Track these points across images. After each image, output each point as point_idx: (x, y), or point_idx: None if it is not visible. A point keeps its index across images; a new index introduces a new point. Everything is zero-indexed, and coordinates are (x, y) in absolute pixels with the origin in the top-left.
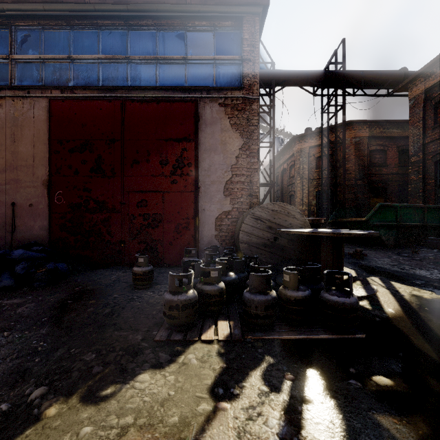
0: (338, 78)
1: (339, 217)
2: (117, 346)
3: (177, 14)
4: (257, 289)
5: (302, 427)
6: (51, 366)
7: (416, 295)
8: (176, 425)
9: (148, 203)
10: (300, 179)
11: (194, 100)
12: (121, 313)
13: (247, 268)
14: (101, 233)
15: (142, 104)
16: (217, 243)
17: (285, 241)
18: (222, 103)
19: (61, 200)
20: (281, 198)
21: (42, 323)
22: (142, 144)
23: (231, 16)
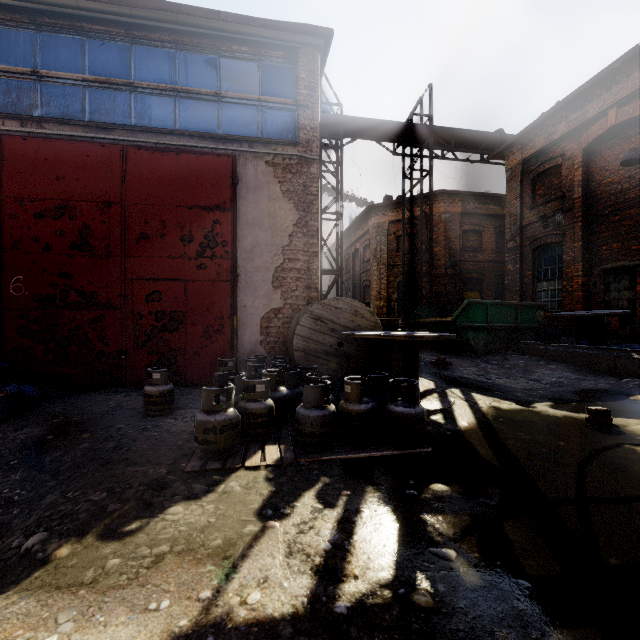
0: (424, 134)
1: (422, 317)
2: (135, 483)
3: (207, 32)
4: (313, 403)
5: (354, 533)
6: (41, 515)
7: (495, 406)
8: (220, 547)
9: (162, 296)
10: (376, 264)
11: (231, 154)
12: (132, 447)
13: (302, 382)
14: (88, 340)
15: (154, 154)
16: (263, 352)
17: (352, 348)
18: (270, 161)
19: (21, 290)
20: (352, 290)
21: (12, 467)
22: (154, 211)
23: (282, 44)
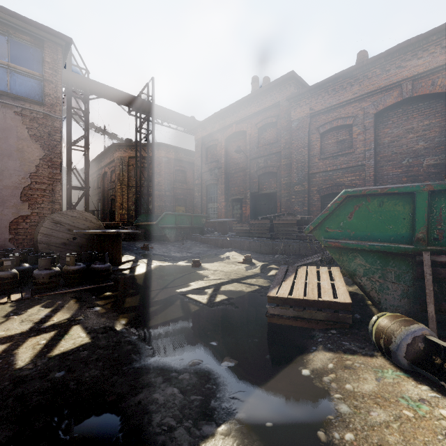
0: (149, 107)
1: (142, 221)
2: None
3: None
4: (44, 267)
5: (58, 312)
6: None
7: (160, 265)
8: None
9: None
10: (120, 184)
11: None
12: None
13: None
14: None
15: None
16: (12, 246)
17: (84, 240)
18: (19, 112)
19: None
20: (103, 201)
21: None
22: None
23: (30, 33)
